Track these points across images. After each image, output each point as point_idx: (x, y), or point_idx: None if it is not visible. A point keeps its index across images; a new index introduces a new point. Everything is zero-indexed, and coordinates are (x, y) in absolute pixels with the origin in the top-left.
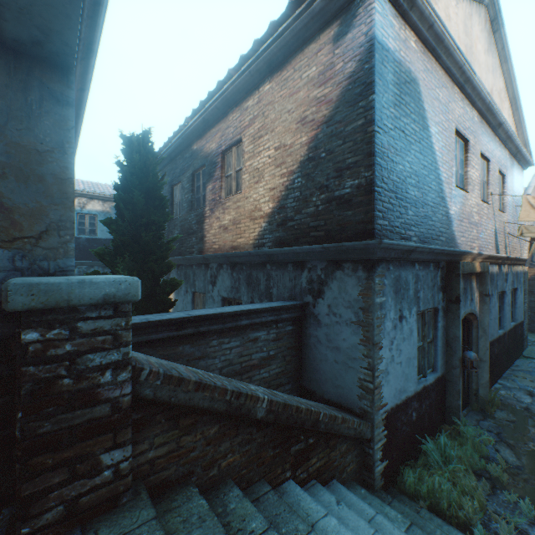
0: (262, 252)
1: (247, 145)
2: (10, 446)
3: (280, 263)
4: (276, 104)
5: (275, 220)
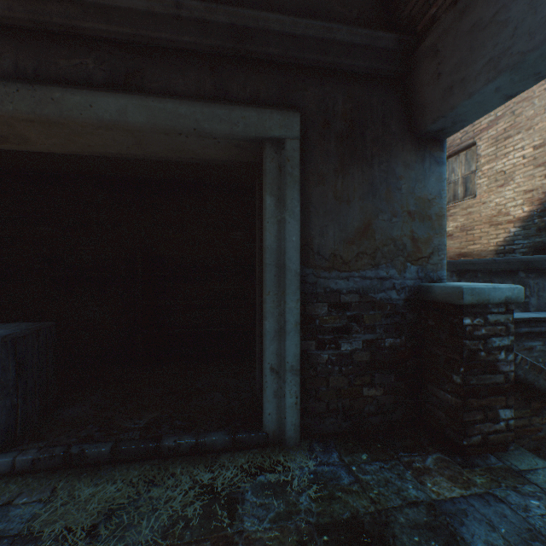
0: (516, 258)
1: (484, 148)
2: (416, 391)
3: (542, 271)
4: (535, 99)
5: (533, 224)
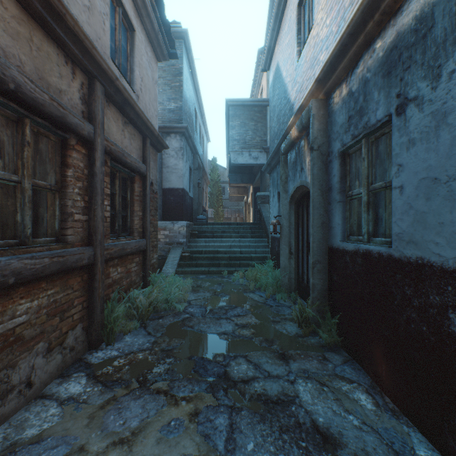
0: None
1: None
2: None
3: None
4: None
5: None
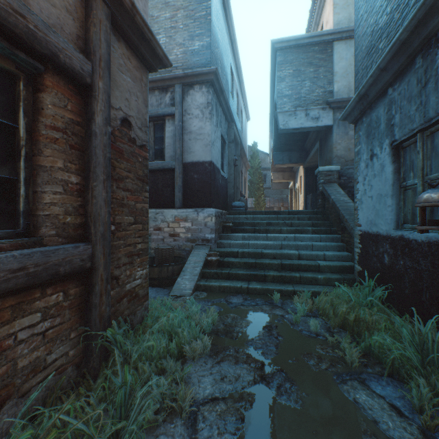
0: None
1: None
2: None
3: None
4: None
5: None
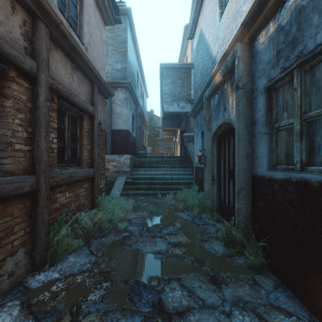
0: None
1: None
2: None
3: None
4: None
5: None
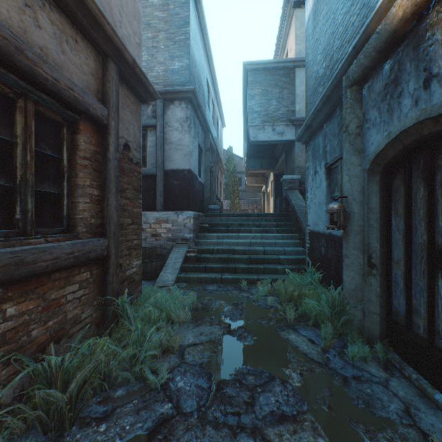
0: None
1: None
2: None
3: None
4: None
5: None
